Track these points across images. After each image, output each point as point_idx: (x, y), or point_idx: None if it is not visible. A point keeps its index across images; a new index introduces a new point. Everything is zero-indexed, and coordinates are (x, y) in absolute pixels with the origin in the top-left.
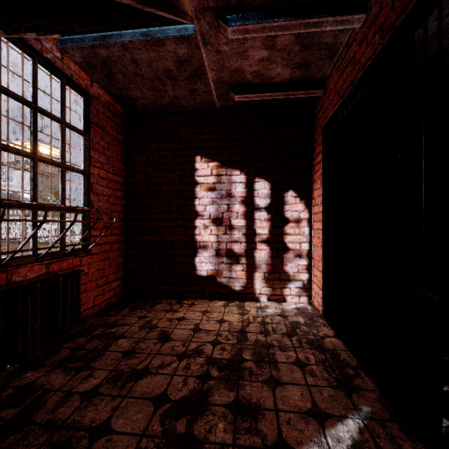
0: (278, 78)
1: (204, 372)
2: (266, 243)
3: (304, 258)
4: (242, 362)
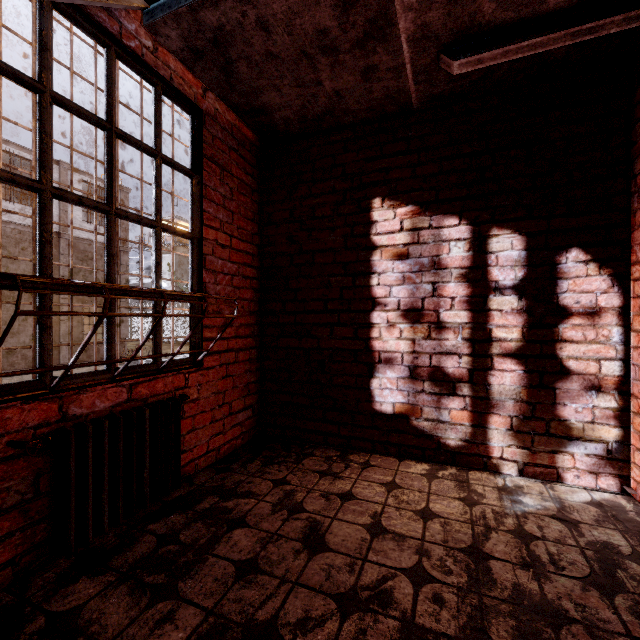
0: None
1: None
2: (514, 357)
3: (610, 393)
4: None
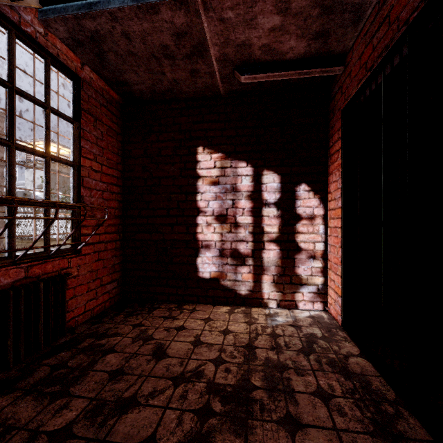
0: (291, 53)
1: (204, 405)
2: (275, 242)
3: (319, 260)
4: (251, 390)
